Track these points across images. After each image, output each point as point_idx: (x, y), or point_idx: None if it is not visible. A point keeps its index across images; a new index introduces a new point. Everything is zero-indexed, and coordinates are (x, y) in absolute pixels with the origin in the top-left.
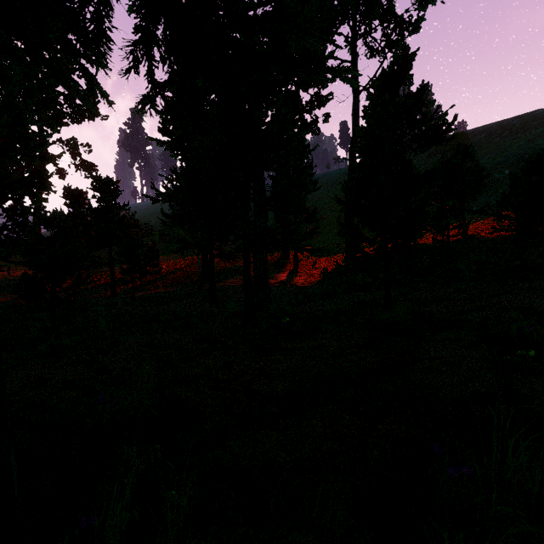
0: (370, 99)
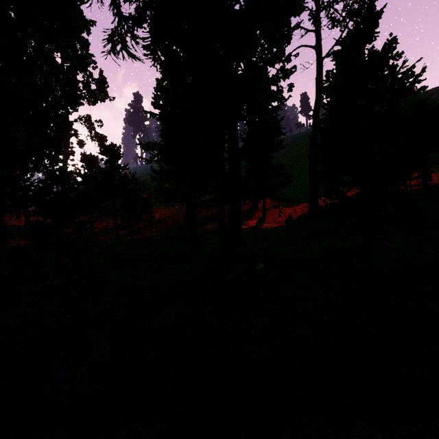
0: (336, 58)
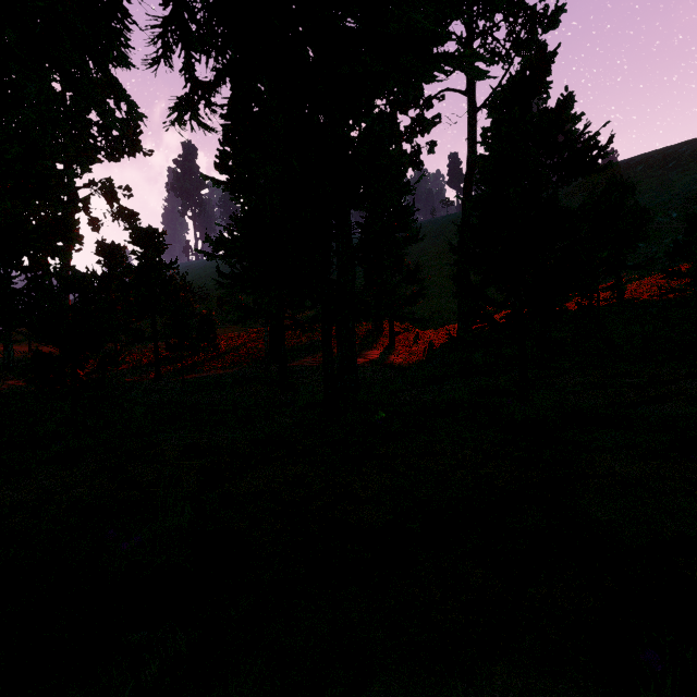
0: (492, 116)
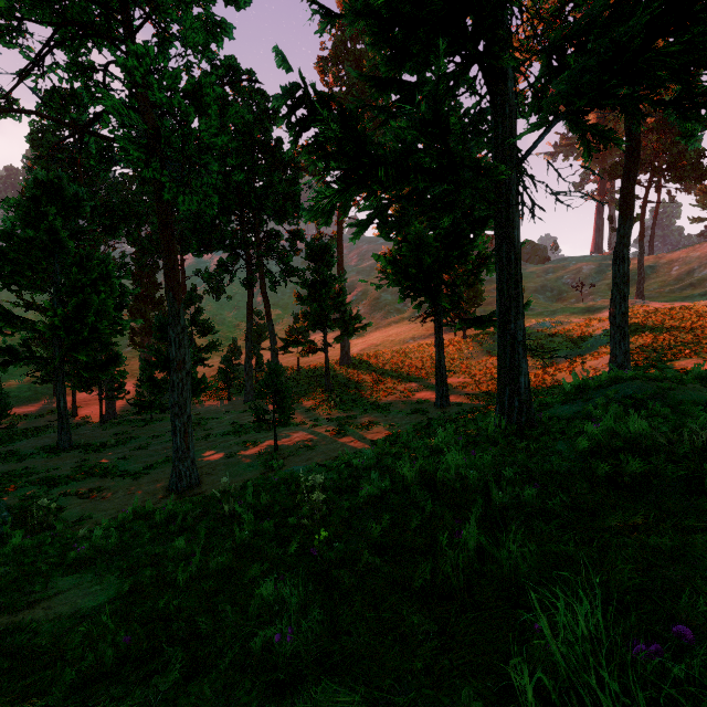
0: None
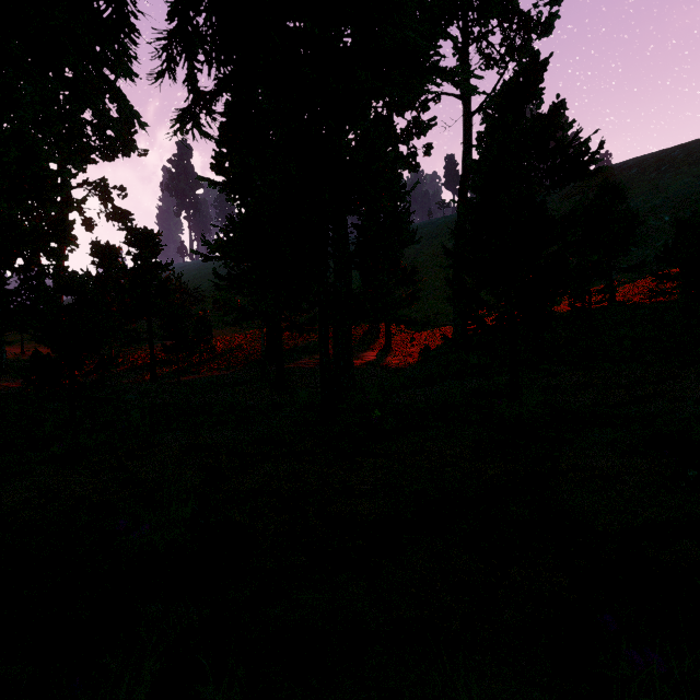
0: (486, 122)
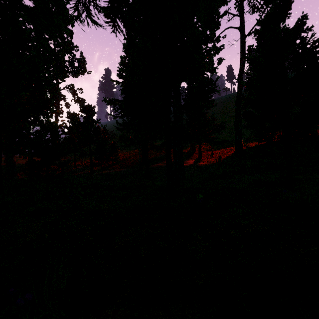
0: (257, 34)
